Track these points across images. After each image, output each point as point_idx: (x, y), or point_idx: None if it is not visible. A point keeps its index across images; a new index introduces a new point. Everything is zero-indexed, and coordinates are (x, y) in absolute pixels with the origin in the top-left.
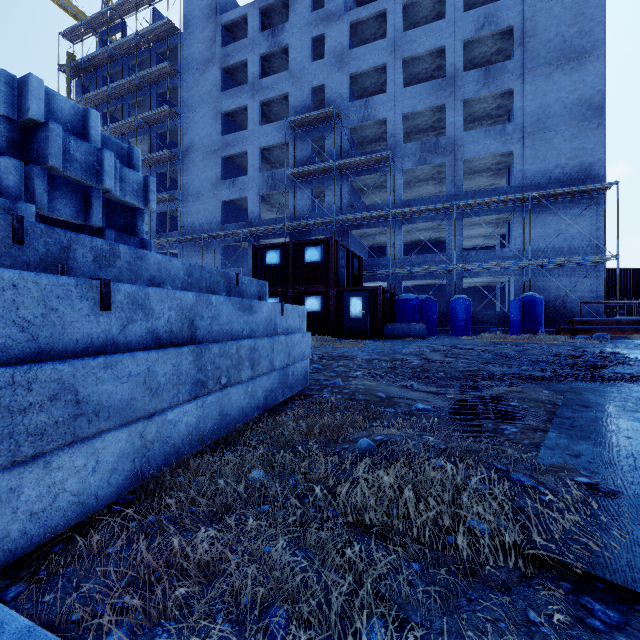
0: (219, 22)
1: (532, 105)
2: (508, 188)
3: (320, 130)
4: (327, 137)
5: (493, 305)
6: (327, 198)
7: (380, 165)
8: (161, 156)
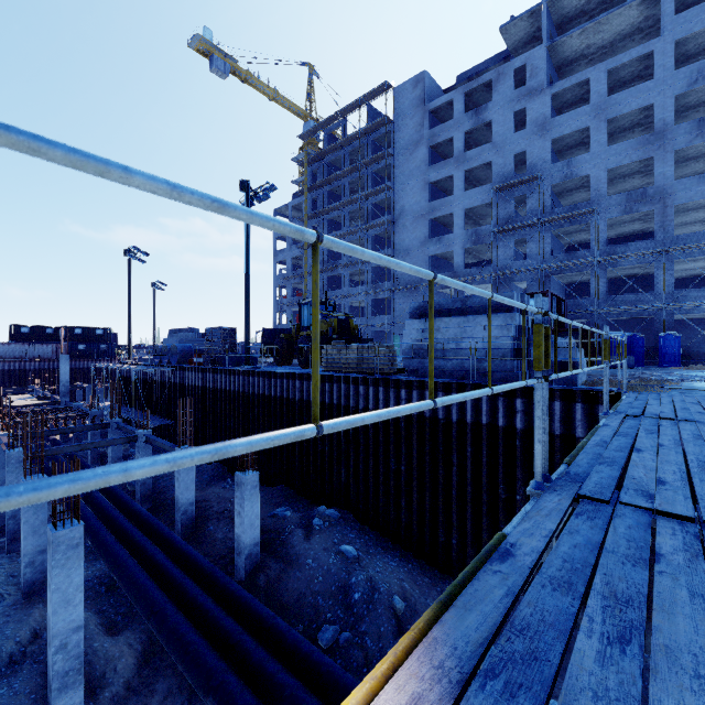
0: (427, 109)
1: None
2: None
3: (522, 190)
4: (529, 196)
5: None
6: (529, 248)
7: (583, 217)
8: (378, 224)
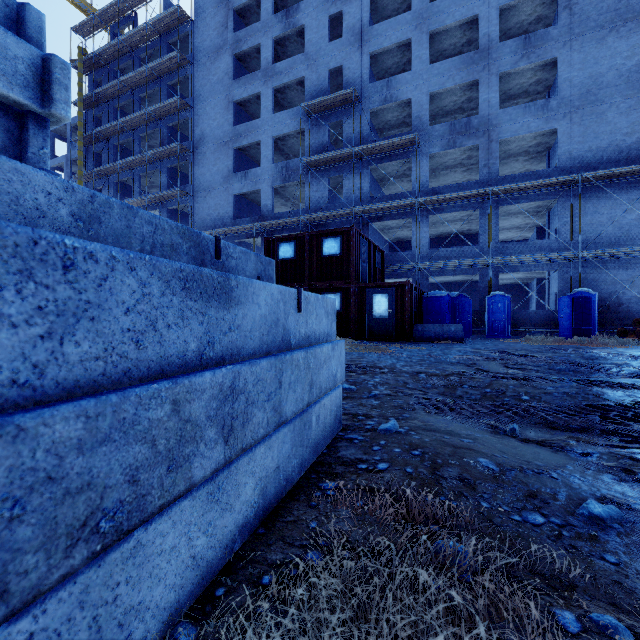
0: (231, 6)
1: (580, 75)
2: (552, 171)
3: (338, 115)
4: (345, 122)
5: (526, 304)
6: (345, 188)
7: (404, 150)
8: (171, 149)
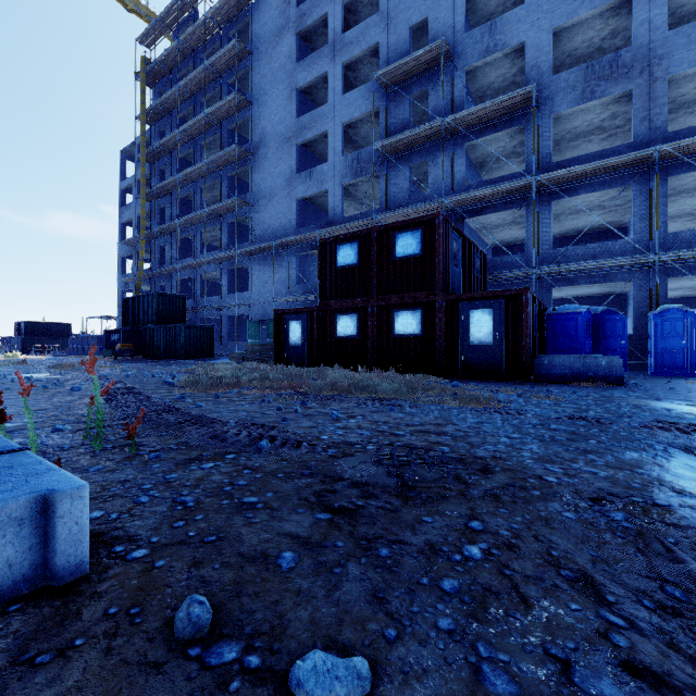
0: None
1: None
2: None
3: (422, 83)
4: (432, 90)
5: None
6: (432, 176)
7: (514, 114)
8: (230, 154)
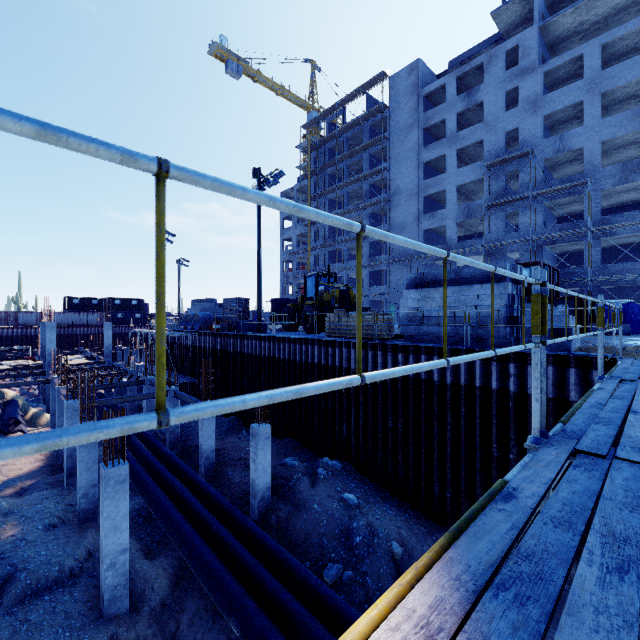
0: (421, 94)
1: None
2: None
3: (514, 166)
4: (521, 171)
5: None
6: (521, 221)
7: (576, 189)
8: (375, 202)
